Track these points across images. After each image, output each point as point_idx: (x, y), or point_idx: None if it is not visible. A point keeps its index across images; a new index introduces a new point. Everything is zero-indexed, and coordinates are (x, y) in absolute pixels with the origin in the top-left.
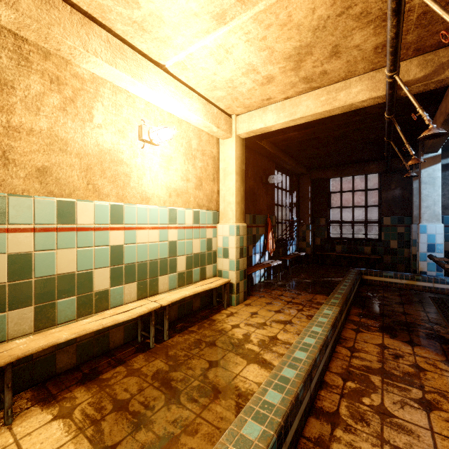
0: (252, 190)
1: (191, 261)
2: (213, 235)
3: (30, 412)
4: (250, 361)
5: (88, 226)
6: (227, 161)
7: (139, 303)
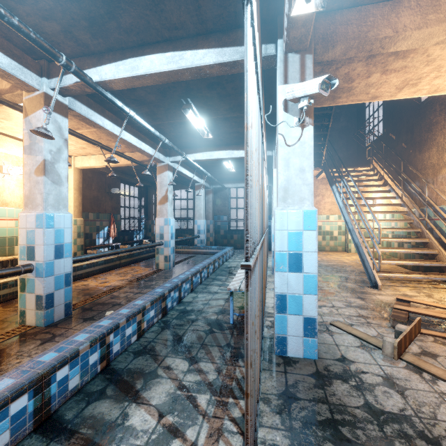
0: (97, 197)
1: None
2: None
3: None
4: None
5: None
6: (69, 182)
7: (1, 258)
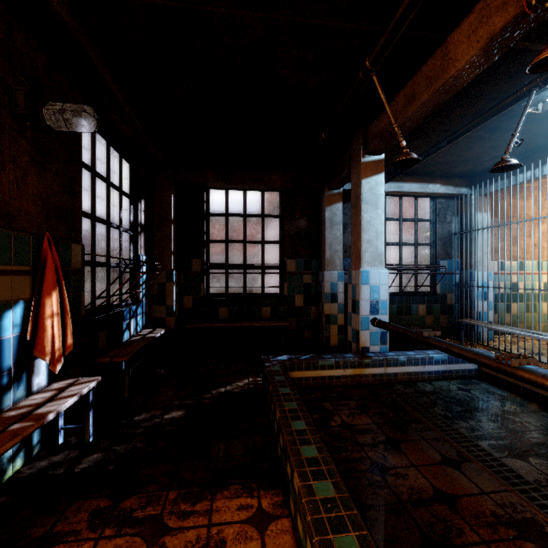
0: None
1: None
2: None
3: None
4: None
5: None
6: None
7: None
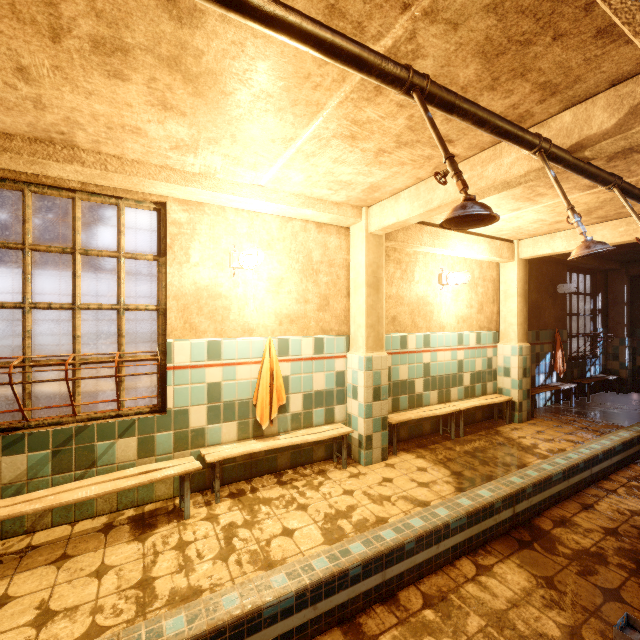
0: (535, 304)
1: (474, 377)
2: (493, 354)
3: (401, 453)
4: (539, 458)
5: (412, 350)
6: (508, 284)
7: (441, 406)
